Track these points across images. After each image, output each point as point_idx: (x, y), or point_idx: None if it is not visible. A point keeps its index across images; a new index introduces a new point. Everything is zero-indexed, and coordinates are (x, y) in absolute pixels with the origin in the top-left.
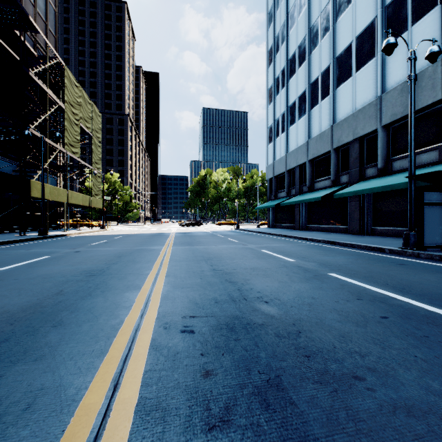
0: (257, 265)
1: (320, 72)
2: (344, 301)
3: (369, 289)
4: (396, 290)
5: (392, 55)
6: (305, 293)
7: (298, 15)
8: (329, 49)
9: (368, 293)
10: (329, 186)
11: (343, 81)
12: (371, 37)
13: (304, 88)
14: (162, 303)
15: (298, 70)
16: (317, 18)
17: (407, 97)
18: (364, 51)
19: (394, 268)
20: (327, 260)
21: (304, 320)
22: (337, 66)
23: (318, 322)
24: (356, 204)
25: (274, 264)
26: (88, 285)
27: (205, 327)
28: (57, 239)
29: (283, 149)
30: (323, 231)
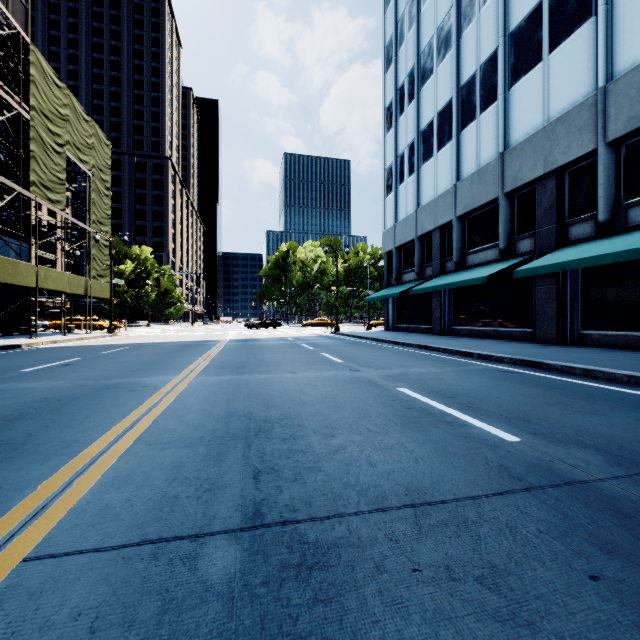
0: (414, 471)
1: (478, 64)
2: None
3: None
4: None
5: (629, 7)
6: None
7: None
8: (495, 22)
9: None
10: (495, 259)
11: (524, 73)
12: None
13: (448, 97)
14: None
15: (438, 68)
16: None
17: None
18: (567, 11)
19: None
20: (608, 435)
21: None
22: (511, 49)
23: None
24: (549, 289)
25: (470, 465)
26: None
27: None
28: None
29: (411, 202)
30: (483, 336)
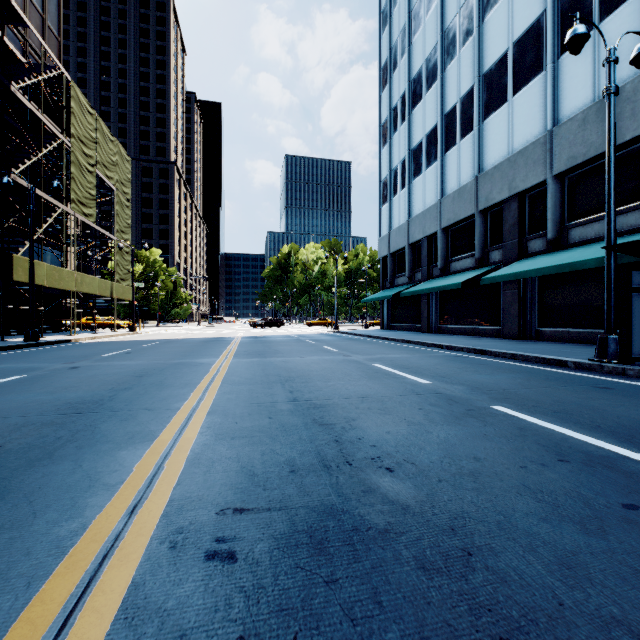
0: (367, 391)
1: (458, 97)
2: (538, 466)
3: (572, 437)
4: (621, 439)
5: (569, 68)
6: (460, 448)
7: (426, 13)
8: (472, 62)
9: (574, 446)
10: (472, 266)
11: (494, 110)
12: (537, 42)
13: (434, 122)
14: (185, 475)
15: (426, 95)
16: (454, 16)
17: (592, 130)
18: (526, 63)
19: (595, 396)
20: (482, 381)
21: (473, 518)
22: (484, 87)
23: (503, 523)
24: (513, 293)
25: (396, 389)
26: (58, 433)
27: (262, 542)
28: (53, 348)
29: (403, 213)
30: (463, 334)
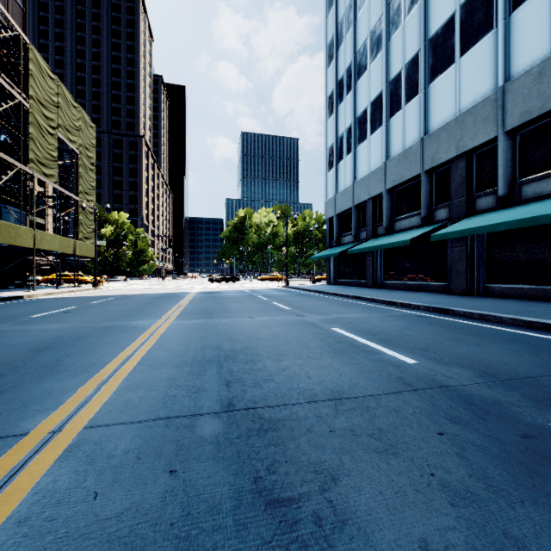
0: (338, 381)
1: (403, 63)
2: None
3: None
4: None
5: (522, 23)
6: None
7: None
8: (417, 29)
9: None
10: (417, 225)
11: (440, 72)
12: (487, 1)
13: (379, 89)
14: None
15: (371, 65)
16: None
17: (549, 82)
18: (474, 23)
19: None
20: (482, 359)
21: None
22: (430, 52)
23: None
24: (460, 250)
25: (377, 377)
26: None
27: None
28: None
29: (349, 177)
30: (408, 289)
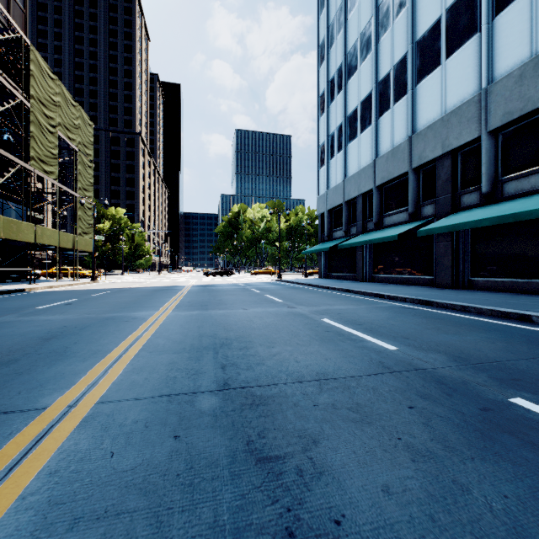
0: (323, 364)
1: (392, 64)
2: None
3: None
4: None
5: (505, 27)
6: None
7: None
8: (405, 31)
9: None
10: (405, 221)
11: (427, 74)
12: (471, 6)
13: (369, 90)
14: None
15: (361, 66)
16: None
17: (530, 85)
18: (459, 27)
19: None
20: (457, 346)
21: None
22: (417, 54)
23: None
24: (446, 245)
25: (360, 361)
26: None
27: None
28: None
29: (340, 173)
30: (396, 282)
